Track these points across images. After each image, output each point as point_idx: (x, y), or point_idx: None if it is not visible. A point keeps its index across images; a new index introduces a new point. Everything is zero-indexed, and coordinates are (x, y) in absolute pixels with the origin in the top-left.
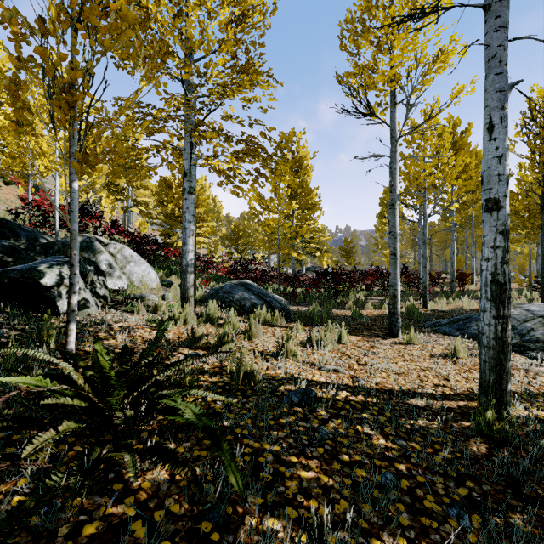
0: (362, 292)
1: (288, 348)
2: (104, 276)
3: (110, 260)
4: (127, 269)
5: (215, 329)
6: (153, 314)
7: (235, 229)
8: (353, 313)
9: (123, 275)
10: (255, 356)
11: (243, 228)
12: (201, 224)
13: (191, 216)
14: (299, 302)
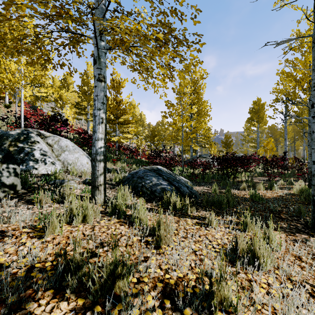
0: (245, 173)
1: (220, 291)
2: (18, 164)
3: (45, 149)
4: (62, 157)
5: (118, 227)
6: (56, 206)
7: (152, 130)
8: (252, 195)
9: (58, 162)
10: (164, 310)
11: (157, 129)
12: (128, 125)
13: (100, 103)
14: (199, 181)
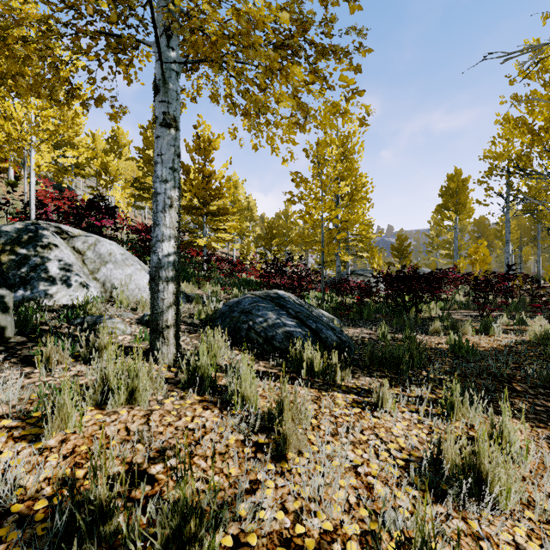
0: (436, 304)
1: None
2: (10, 287)
3: (70, 259)
4: (102, 274)
5: (200, 412)
6: (80, 368)
7: (268, 227)
8: (454, 345)
9: (94, 283)
10: None
11: (278, 225)
12: (224, 217)
13: (168, 170)
14: (353, 318)
